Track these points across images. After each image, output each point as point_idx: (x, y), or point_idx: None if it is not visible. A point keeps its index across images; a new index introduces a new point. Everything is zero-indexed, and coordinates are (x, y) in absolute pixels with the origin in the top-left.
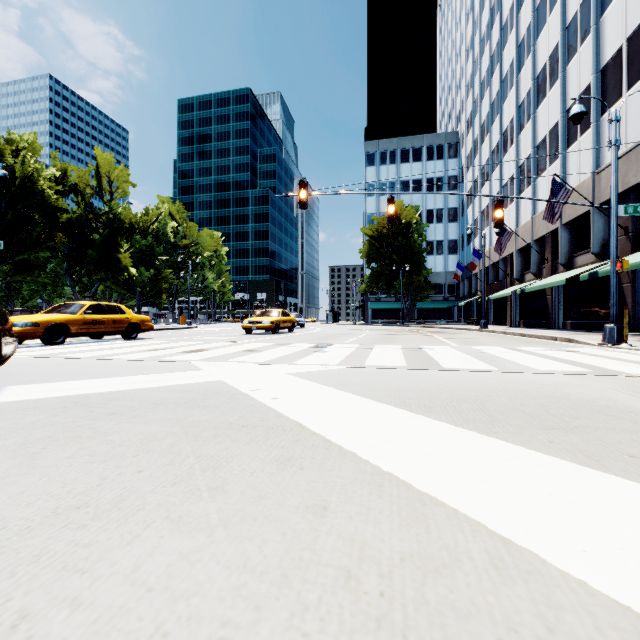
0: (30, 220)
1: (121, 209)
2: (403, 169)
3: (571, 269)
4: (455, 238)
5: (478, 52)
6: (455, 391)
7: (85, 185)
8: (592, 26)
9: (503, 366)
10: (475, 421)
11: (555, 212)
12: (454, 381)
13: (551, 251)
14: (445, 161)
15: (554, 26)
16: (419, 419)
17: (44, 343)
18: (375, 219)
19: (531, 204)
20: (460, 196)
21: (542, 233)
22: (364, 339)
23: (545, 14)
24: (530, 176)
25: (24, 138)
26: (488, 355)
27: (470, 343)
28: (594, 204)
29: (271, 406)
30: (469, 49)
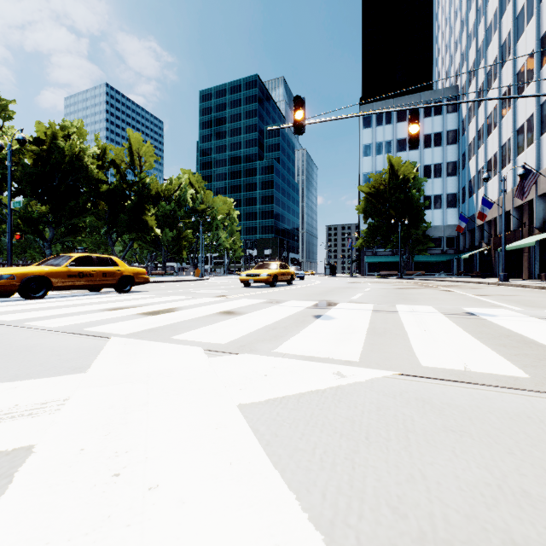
0: (79, 191)
1: (149, 179)
2: (399, 128)
3: None
4: (454, 192)
5: None
6: None
7: (121, 161)
8: None
9: None
10: None
11: None
12: None
13: None
14: (443, 116)
15: None
16: None
17: (22, 297)
18: (372, 176)
19: None
20: (460, 149)
21: None
22: (372, 295)
23: None
24: None
25: (73, 124)
26: None
27: (530, 304)
28: None
29: None
30: None
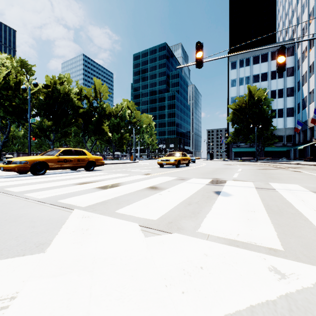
0: (68, 113)
1: (105, 105)
2: (254, 68)
3: None
4: (292, 106)
5: None
6: None
7: (90, 95)
8: None
9: None
10: None
11: None
12: None
13: None
14: None
15: None
16: None
17: (32, 174)
18: (237, 98)
19: None
20: (296, 79)
21: None
22: (246, 174)
23: None
24: None
25: (65, 76)
26: None
27: None
28: None
29: None
30: None
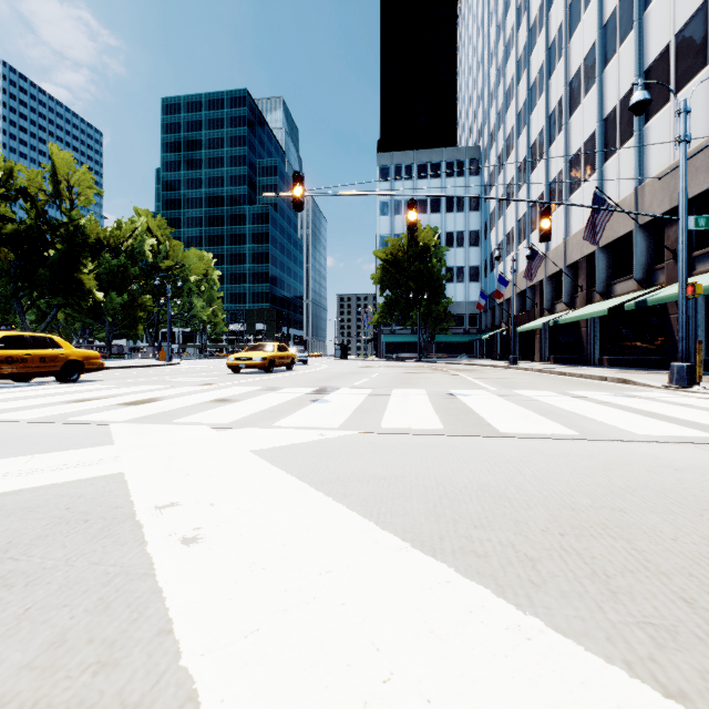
0: None
1: (84, 221)
2: (420, 186)
3: (609, 298)
4: (477, 264)
5: (503, 57)
6: (549, 495)
7: (38, 190)
8: (634, 22)
9: (582, 427)
10: (675, 635)
11: (597, 231)
12: (531, 464)
13: (586, 278)
14: (466, 178)
15: (590, 24)
16: (540, 645)
17: None
18: (389, 241)
19: (563, 225)
20: (482, 218)
21: (576, 258)
22: (378, 380)
23: (579, 11)
24: (562, 194)
25: None
26: (545, 405)
27: (509, 385)
28: (637, 224)
29: (162, 581)
30: (492, 55)
